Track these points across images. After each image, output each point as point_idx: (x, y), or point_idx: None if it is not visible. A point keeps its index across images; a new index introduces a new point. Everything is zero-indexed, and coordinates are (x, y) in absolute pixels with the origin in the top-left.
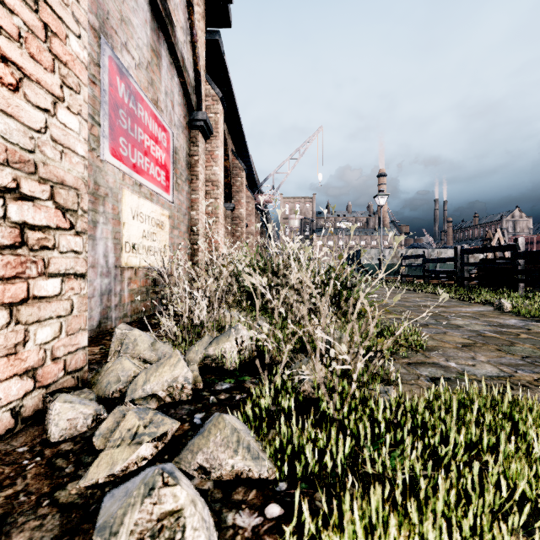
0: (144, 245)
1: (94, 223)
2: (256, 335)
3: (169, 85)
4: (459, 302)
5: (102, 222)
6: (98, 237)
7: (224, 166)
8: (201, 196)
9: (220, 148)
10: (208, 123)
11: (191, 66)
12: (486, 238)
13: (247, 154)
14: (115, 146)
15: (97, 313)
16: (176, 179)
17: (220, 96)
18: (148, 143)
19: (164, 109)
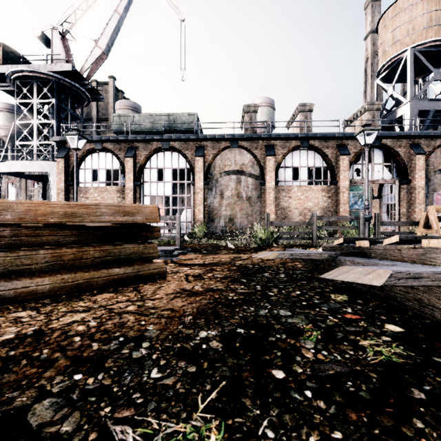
0: None
1: None
2: None
3: None
4: None
5: None
6: None
7: None
8: None
9: None
10: None
11: None
12: None
13: None
14: None
15: None
16: None
17: None
18: None
19: None
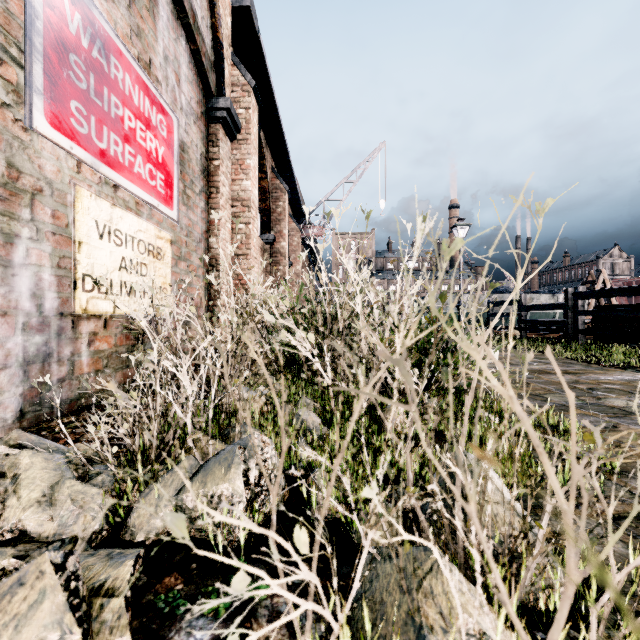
0: (124, 281)
1: (8, 236)
2: (293, 444)
3: (171, 48)
4: (584, 365)
5: (28, 237)
6: (17, 262)
7: (262, 187)
8: (223, 216)
9: (253, 155)
10: (234, 115)
11: (209, 31)
12: (588, 280)
13: (291, 174)
14: (59, 112)
15: (15, 396)
16: (184, 188)
17: (253, 85)
18: (132, 123)
19: (162, 80)
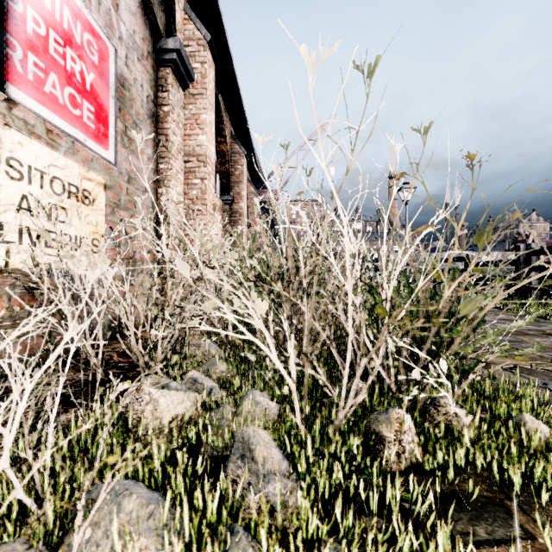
0: (26, 226)
1: None
2: None
3: None
4: None
5: None
6: None
7: (221, 150)
8: (174, 167)
9: (209, 111)
10: (185, 59)
11: None
12: (518, 240)
13: (249, 140)
14: None
15: None
16: (125, 129)
17: (208, 39)
18: (41, 30)
19: None
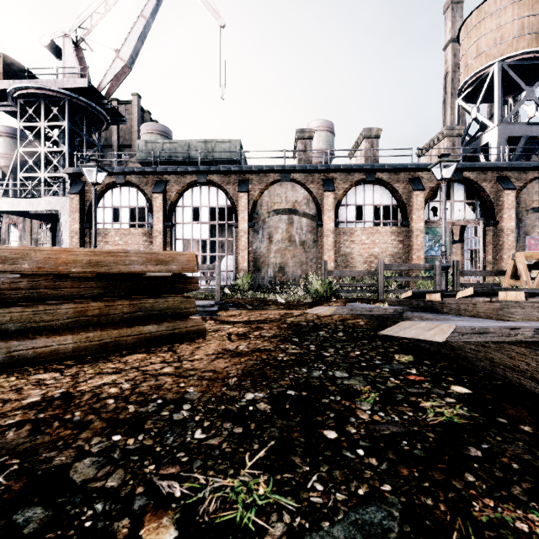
0: None
1: None
2: None
3: None
4: None
5: None
6: None
7: None
8: None
9: None
10: None
11: None
12: None
13: None
14: None
15: None
16: None
17: None
18: None
19: None
